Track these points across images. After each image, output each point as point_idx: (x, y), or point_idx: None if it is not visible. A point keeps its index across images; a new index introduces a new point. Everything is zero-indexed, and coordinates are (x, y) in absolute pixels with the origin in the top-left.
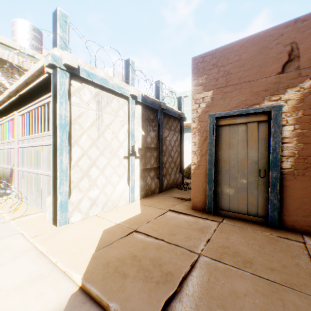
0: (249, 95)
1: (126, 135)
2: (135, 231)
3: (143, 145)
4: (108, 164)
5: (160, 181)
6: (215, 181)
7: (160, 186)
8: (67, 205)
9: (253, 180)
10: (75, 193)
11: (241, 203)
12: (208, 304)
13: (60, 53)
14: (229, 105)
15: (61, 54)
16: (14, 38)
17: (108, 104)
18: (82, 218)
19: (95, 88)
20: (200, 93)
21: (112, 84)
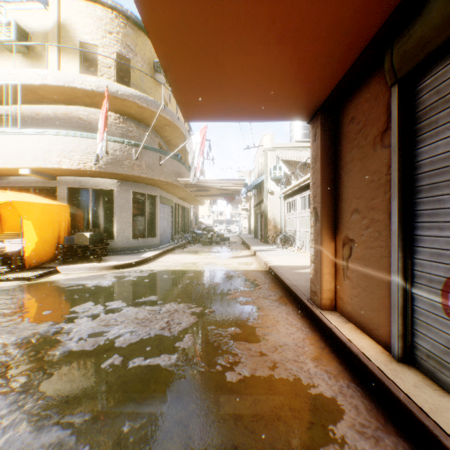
0: None
1: None
2: None
3: None
4: None
5: None
6: None
7: None
8: None
9: None
10: None
11: None
12: None
13: None
14: None
15: None
16: (291, 134)
17: None
18: None
19: None
20: None
21: None
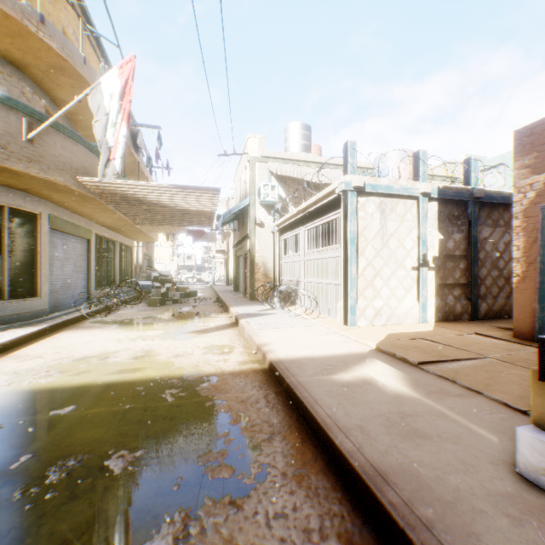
0: None
1: (415, 242)
2: (421, 339)
3: (439, 252)
4: (392, 276)
5: (471, 303)
6: None
7: (471, 312)
8: (355, 309)
9: None
10: (360, 300)
11: None
12: (472, 369)
13: (350, 177)
14: None
15: (351, 178)
16: (286, 145)
17: (392, 210)
18: (367, 325)
19: (379, 197)
20: (525, 178)
21: (397, 188)
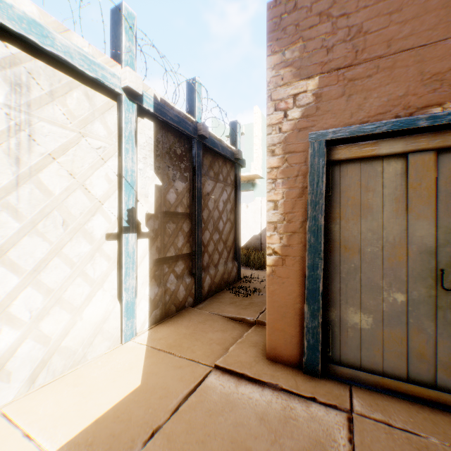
0: (415, 83)
1: (113, 184)
2: None
3: (158, 207)
4: (55, 257)
5: (197, 280)
6: (324, 293)
7: (197, 292)
8: None
9: (423, 296)
10: None
11: (390, 352)
12: None
13: None
14: (362, 111)
15: None
16: None
17: (55, 98)
18: None
19: (7, 42)
20: (289, 84)
21: (66, 46)
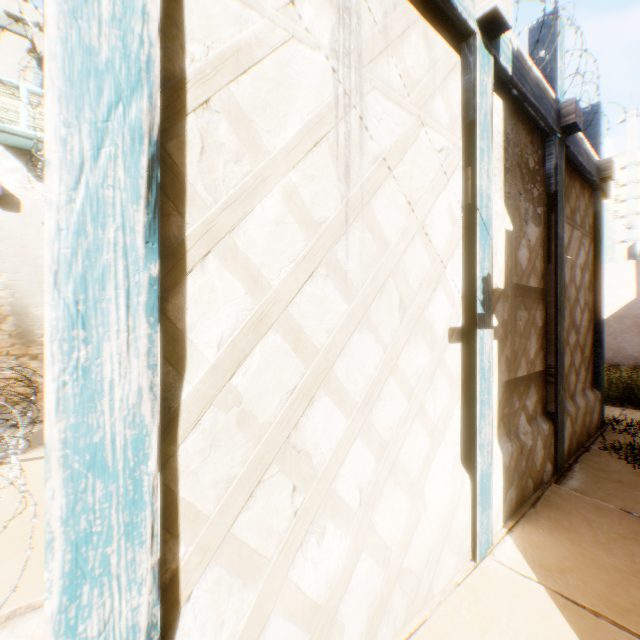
0: None
1: (457, 227)
2: None
3: (506, 276)
4: (389, 376)
5: (557, 427)
6: None
7: (557, 451)
8: None
9: None
10: (206, 592)
11: None
12: None
13: None
14: None
15: None
16: None
17: (389, 43)
18: None
19: None
20: None
21: None
